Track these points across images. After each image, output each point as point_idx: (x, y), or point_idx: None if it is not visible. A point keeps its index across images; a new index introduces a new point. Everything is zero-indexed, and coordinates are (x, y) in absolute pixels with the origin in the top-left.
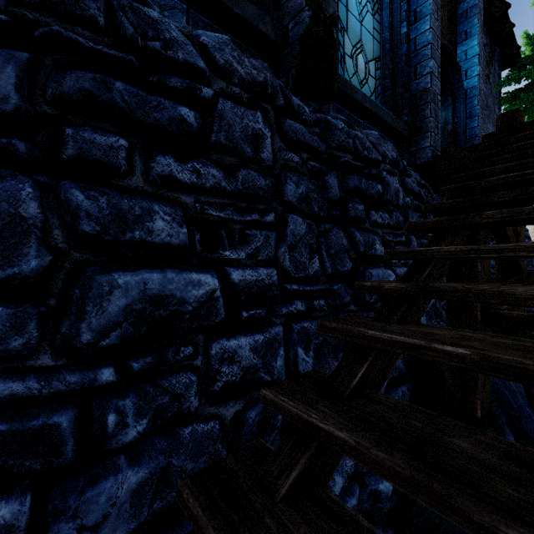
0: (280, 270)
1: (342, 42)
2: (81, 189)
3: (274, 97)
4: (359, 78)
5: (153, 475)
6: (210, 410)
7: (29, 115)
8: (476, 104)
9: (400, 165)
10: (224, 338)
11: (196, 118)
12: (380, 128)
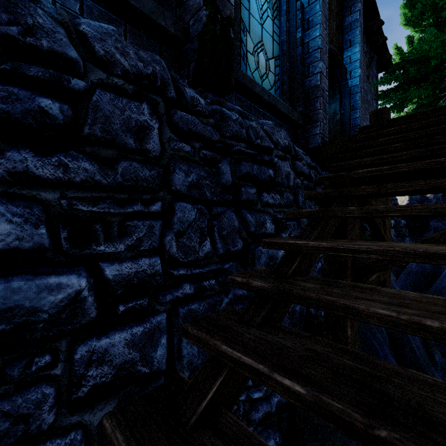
0: (167, 257)
1: (245, 41)
2: None
3: (165, 89)
4: (260, 73)
5: None
6: (72, 419)
7: None
8: (357, 99)
9: (292, 151)
10: (94, 337)
11: (62, 110)
12: (278, 117)
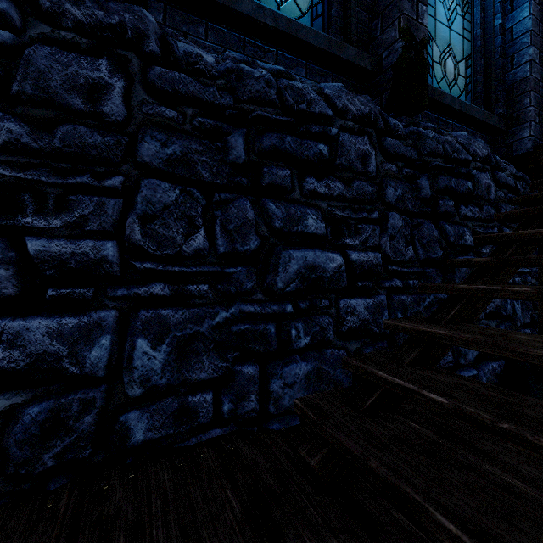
0: (383, 255)
1: (430, 52)
2: (273, 203)
3: (376, 122)
4: (447, 81)
5: (314, 370)
6: (340, 343)
7: (248, 163)
8: None
9: (492, 161)
10: (346, 298)
11: (328, 150)
12: (470, 125)
